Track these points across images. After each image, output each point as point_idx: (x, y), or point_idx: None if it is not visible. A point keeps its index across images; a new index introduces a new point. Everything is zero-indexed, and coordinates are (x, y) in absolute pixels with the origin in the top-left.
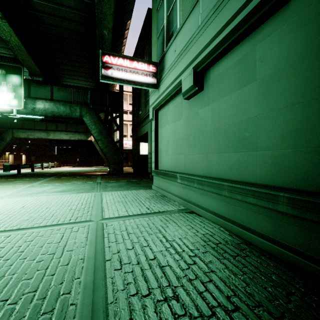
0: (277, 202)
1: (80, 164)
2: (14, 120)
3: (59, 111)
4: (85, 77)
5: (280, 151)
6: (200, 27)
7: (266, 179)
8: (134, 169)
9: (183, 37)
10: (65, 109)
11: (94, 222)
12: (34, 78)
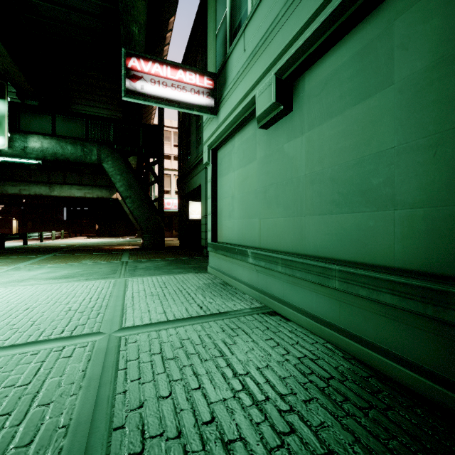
0: (446, 305)
1: (101, 234)
2: None
3: (65, 153)
4: (106, 103)
5: (446, 209)
6: (288, 2)
7: (415, 261)
8: (180, 240)
9: (258, 26)
10: (75, 150)
11: (104, 336)
12: (26, 101)
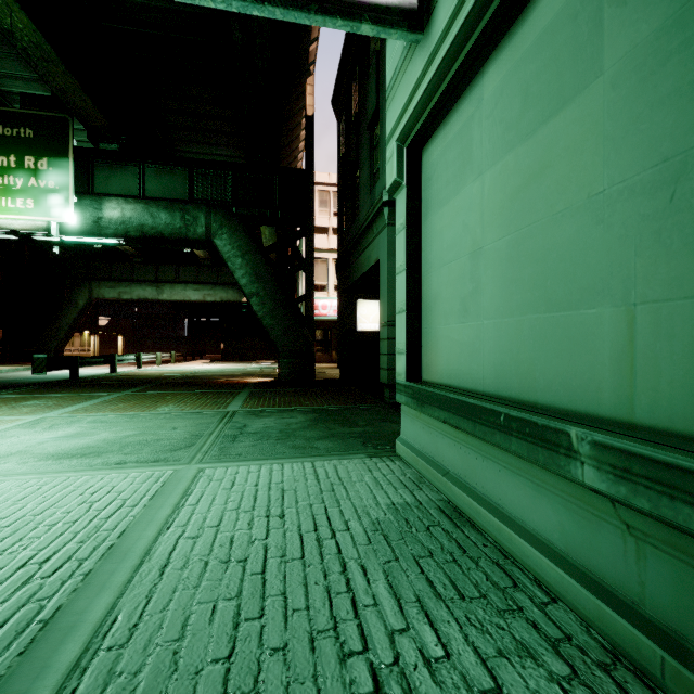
0: None
1: (228, 357)
2: (53, 250)
3: (156, 225)
4: (226, 145)
5: None
6: None
7: None
8: (342, 369)
9: None
10: (171, 219)
11: None
12: (101, 145)
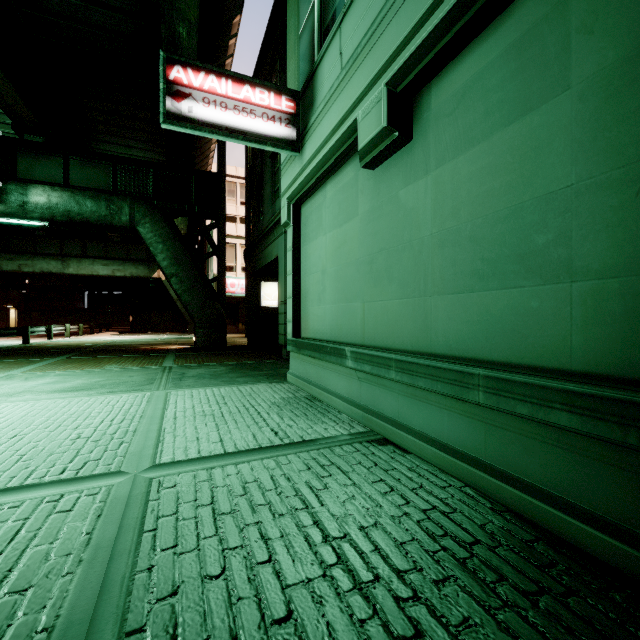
0: None
1: (137, 329)
2: None
3: (82, 211)
4: (143, 140)
5: None
6: None
7: (606, 360)
8: (249, 337)
9: (360, 15)
10: (97, 207)
11: (126, 478)
12: (26, 136)
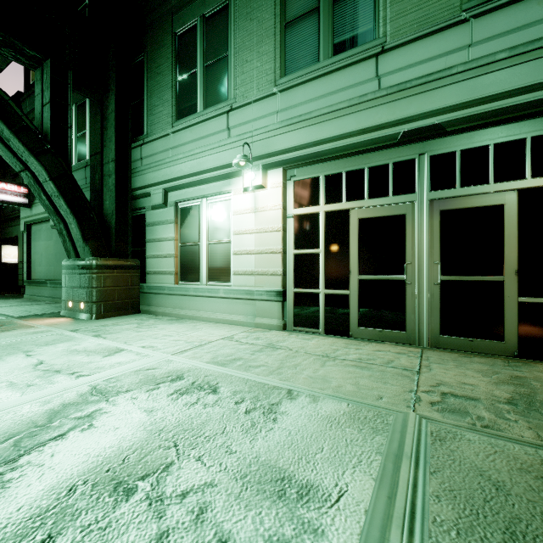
0: None
1: None
2: None
3: None
4: None
5: None
6: None
7: None
8: None
9: None
10: None
11: None
12: None
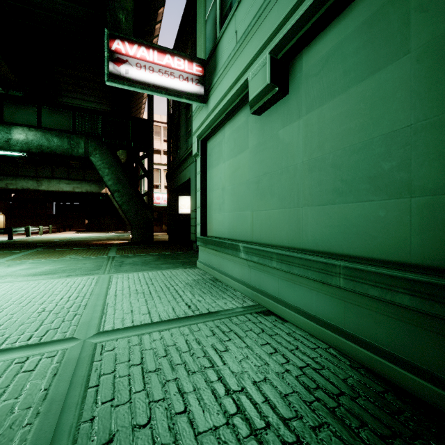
0: None
1: (90, 229)
2: None
3: (51, 146)
4: (95, 96)
5: None
6: None
7: (438, 256)
8: (170, 235)
9: (250, 3)
10: (61, 143)
11: (77, 343)
12: (10, 91)
